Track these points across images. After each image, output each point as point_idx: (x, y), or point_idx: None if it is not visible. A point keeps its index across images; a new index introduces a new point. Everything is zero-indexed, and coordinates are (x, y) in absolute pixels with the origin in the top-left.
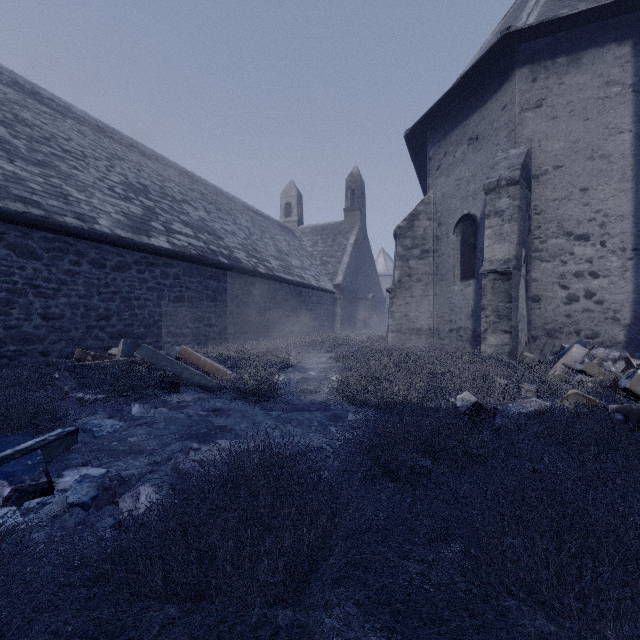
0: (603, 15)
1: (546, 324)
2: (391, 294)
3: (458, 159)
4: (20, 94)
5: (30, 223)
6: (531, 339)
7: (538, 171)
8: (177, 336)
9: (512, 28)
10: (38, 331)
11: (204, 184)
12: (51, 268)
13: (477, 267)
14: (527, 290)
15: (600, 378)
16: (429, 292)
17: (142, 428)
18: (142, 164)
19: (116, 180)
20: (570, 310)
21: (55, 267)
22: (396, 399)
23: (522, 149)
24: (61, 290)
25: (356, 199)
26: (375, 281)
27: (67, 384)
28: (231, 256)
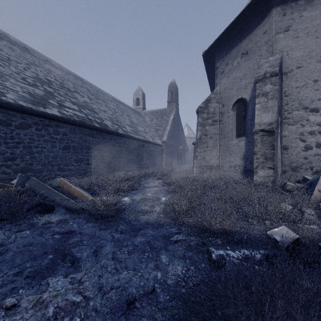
0: None
1: (291, 163)
2: (195, 145)
3: (235, 66)
4: None
5: None
6: (282, 172)
7: (286, 70)
8: (65, 170)
9: None
10: None
11: (90, 85)
12: None
13: (246, 129)
14: (281, 142)
15: None
16: (217, 144)
17: None
18: (51, 70)
19: (29, 75)
20: (306, 154)
21: None
22: (214, 225)
23: (277, 56)
24: None
25: (173, 96)
26: (183, 140)
27: None
28: (102, 123)
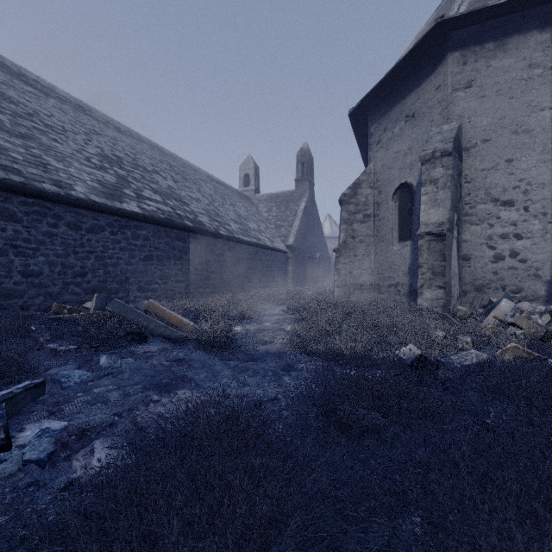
0: (526, 5)
1: (475, 280)
2: (337, 253)
3: (396, 134)
4: (7, 75)
5: (10, 189)
6: (462, 294)
7: (468, 144)
8: (147, 291)
9: (445, 16)
10: (18, 287)
11: (173, 157)
12: (30, 230)
13: (413, 230)
14: (458, 250)
15: (531, 331)
16: (370, 252)
17: (108, 379)
18: (117, 139)
19: (93, 152)
20: (497, 268)
21: (34, 229)
22: (344, 350)
23: (454, 124)
24: (40, 250)
25: (306, 171)
26: (322, 242)
27: (43, 336)
28: (195, 220)
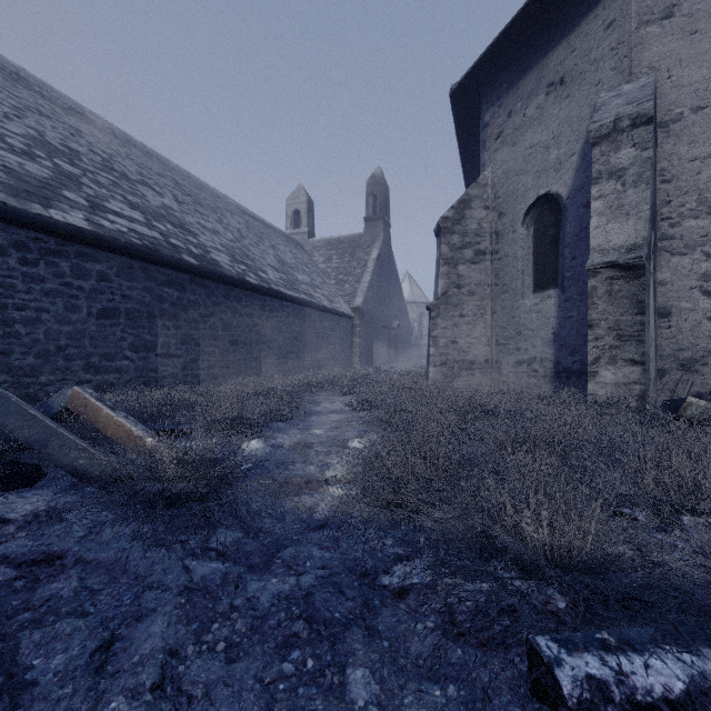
0: None
1: (680, 351)
2: (433, 312)
3: (530, 117)
4: None
5: None
6: (657, 374)
7: (667, 116)
8: (105, 371)
9: None
10: None
11: (183, 175)
12: None
13: (561, 270)
14: (654, 298)
15: None
16: (486, 309)
17: None
18: (83, 131)
19: (16, 131)
20: None
21: None
22: (530, 537)
23: (645, 80)
24: None
25: (379, 206)
26: (401, 307)
27: None
28: (205, 257)
